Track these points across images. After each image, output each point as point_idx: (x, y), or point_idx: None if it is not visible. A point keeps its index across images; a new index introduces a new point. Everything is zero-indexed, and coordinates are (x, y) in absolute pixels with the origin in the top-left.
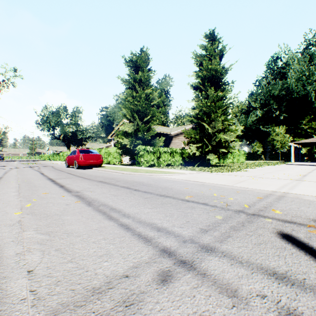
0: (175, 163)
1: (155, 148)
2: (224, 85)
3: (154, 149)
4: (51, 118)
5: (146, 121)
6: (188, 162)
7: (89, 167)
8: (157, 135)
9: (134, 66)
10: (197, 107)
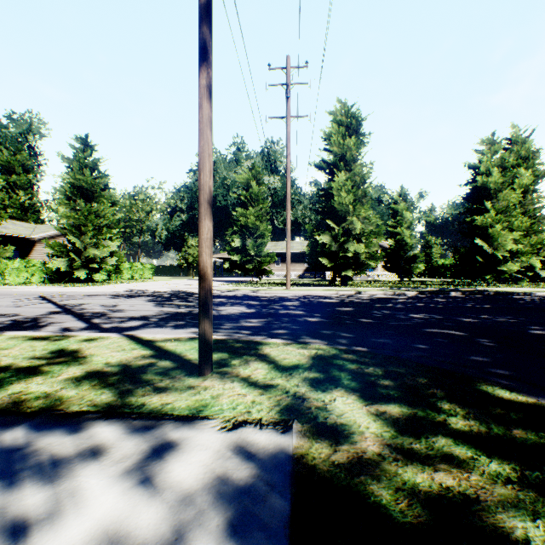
0: (33, 280)
1: None
2: (100, 197)
3: None
4: None
5: None
6: (58, 279)
7: None
8: (5, 236)
9: None
10: (64, 216)
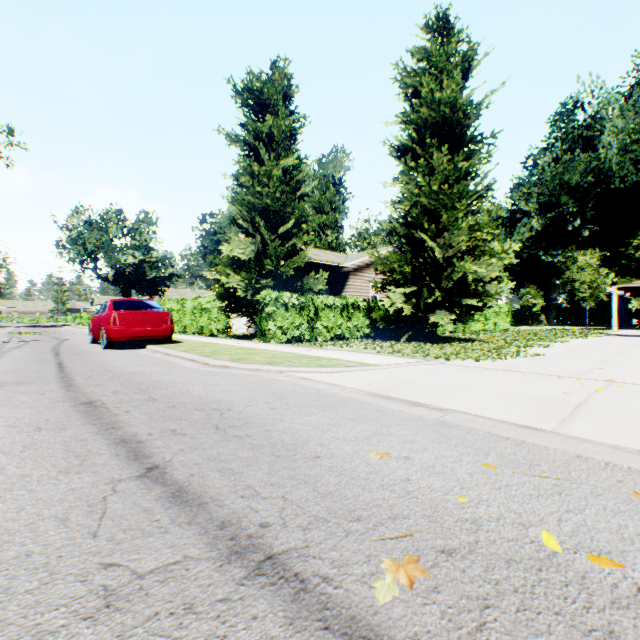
0: (352, 334)
1: (304, 298)
2: (472, 144)
3: (301, 300)
4: (88, 235)
5: (285, 235)
6: (385, 331)
7: (142, 342)
8: (315, 269)
9: (255, 104)
10: (406, 197)
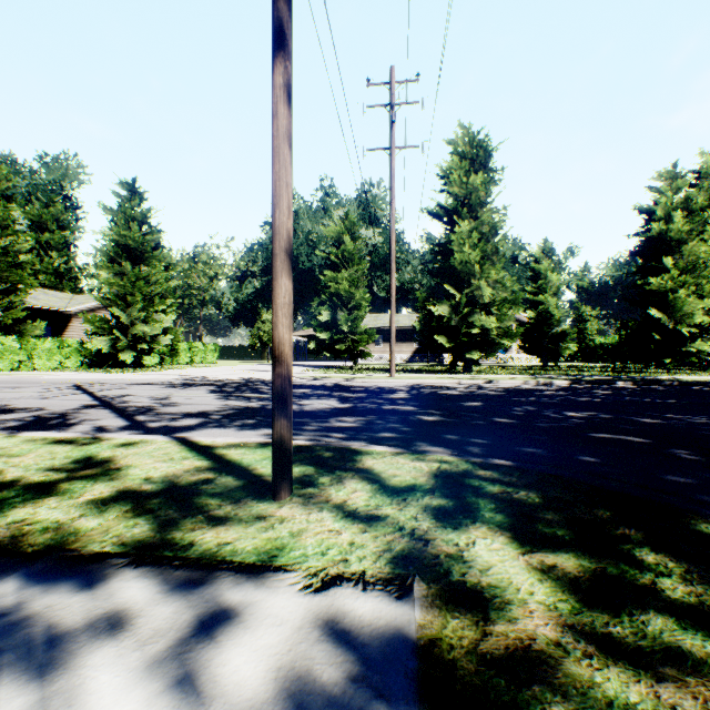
0: (68, 365)
1: (24, 341)
2: (150, 259)
3: (22, 343)
4: None
5: (3, 290)
6: (99, 363)
7: None
8: (34, 309)
9: None
10: (106, 283)
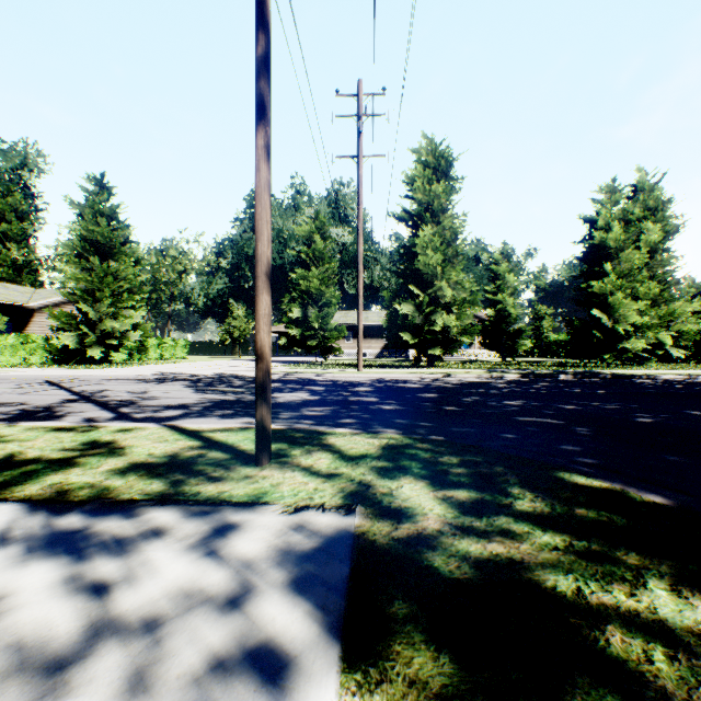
0: (32, 361)
1: None
2: (120, 254)
3: None
4: None
5: None
6: (65, 359)
7: None
8: None
9: None
10: (73, 278)
